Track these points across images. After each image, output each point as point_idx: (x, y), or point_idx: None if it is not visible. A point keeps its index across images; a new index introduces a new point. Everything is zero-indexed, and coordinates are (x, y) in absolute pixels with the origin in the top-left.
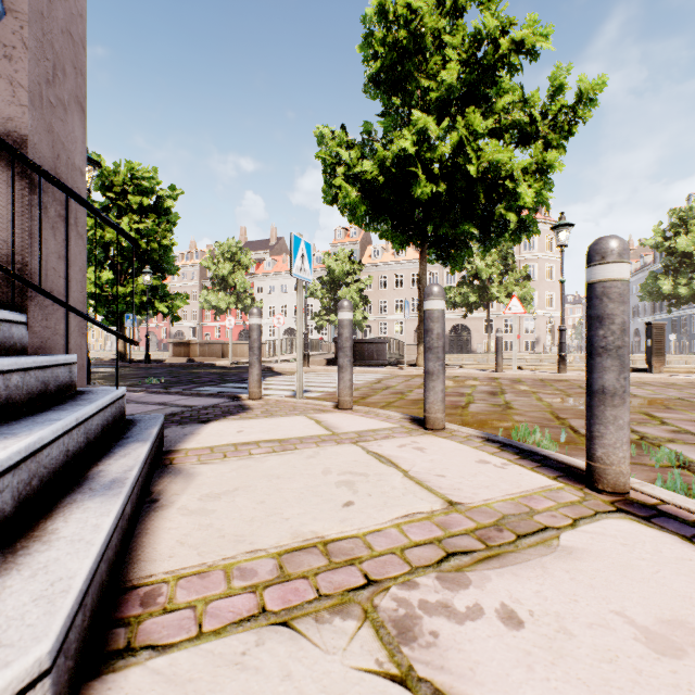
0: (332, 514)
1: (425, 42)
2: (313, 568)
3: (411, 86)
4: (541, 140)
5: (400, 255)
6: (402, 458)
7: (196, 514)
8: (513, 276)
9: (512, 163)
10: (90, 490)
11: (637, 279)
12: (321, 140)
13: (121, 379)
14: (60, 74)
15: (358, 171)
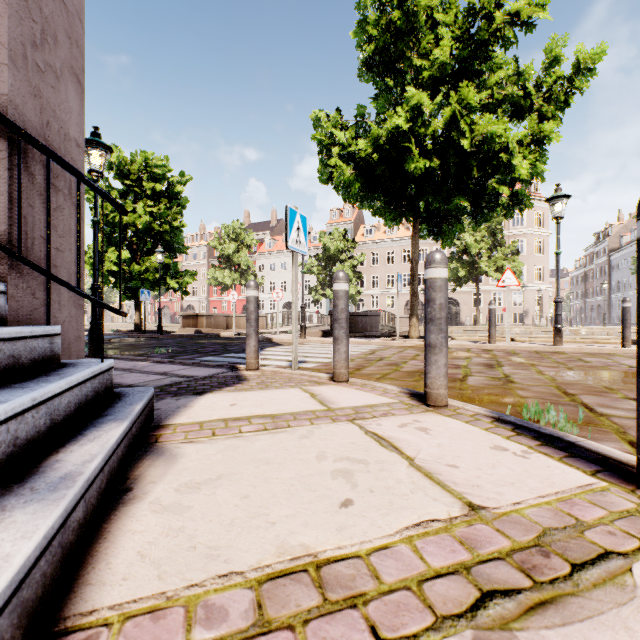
0: (327, 518)
1: (418, 21)
2: (301, 610)
3: (403, 65)
4: (535, 113)
5: (391, 233)
6: (405, 441)
7: (168, 511)
8: (501, 251)
9: (506, 136)
10: (31, 491)
11: (628, 253)
12: (317, 123)
13: (133, 349)
14: (50, 40)
15: (353, 149)
